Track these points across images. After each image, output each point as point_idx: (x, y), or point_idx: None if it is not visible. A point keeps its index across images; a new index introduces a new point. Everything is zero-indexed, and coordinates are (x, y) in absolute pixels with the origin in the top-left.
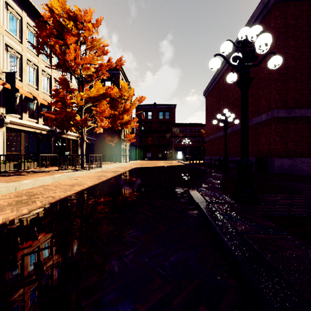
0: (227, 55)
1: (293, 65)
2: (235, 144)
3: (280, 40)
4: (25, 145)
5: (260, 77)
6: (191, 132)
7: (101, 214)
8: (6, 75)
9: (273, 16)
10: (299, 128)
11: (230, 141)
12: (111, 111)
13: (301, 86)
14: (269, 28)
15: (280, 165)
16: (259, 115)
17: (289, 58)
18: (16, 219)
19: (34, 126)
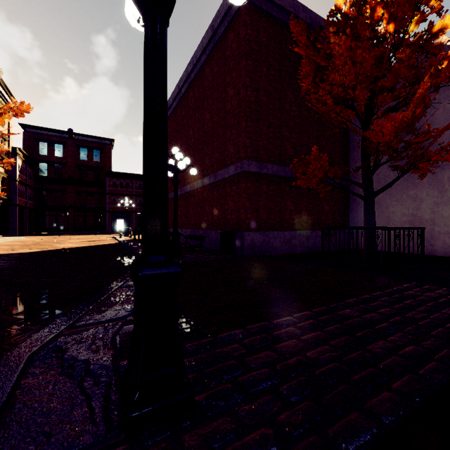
0: (185, 69)
1: (266, 102)
2: (196, 209)
3: (251, 60)
4: None
5: (228, 111)
6: (140, 189)
7: None
8: None
9: (243, 21)
10: (272, 191)
11: (190, 204)
12: None
13: (273, 134)
14: (238, 38)
15: (251, 243)
16: (226, 167)
17: (261, 90)
18: None
19: None
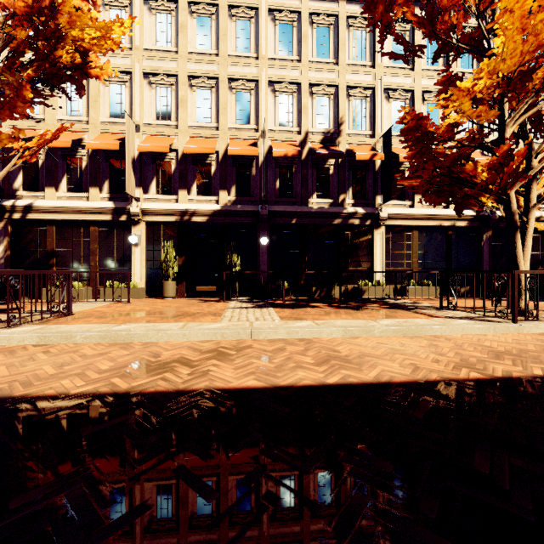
0: None
1: None
2: None
3: None
4: (419, 254)
5: None
6: None
7: None
8: (382, 140)
9: None
10: None
11: None
12: None
13: None
14: None
15: None
16: None
17: None
18: (30, 399)
19: (436, 215)
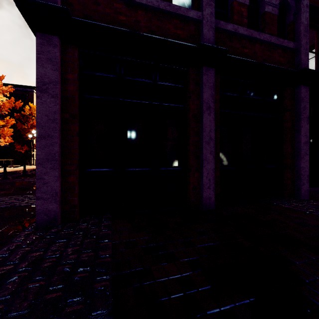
0: None
1: None
2: None
3: None
4: None
5: None
6: None
7: None
8: None
9: None
10: None
11: None
12: (21, 125)
13: None
14: None
15: None
16: None
17: None
18: None
19: None
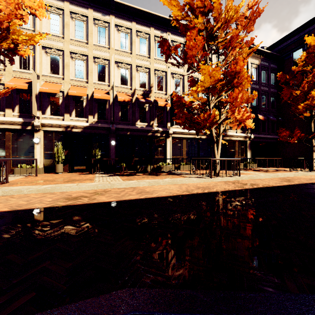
0: None
1: None
2: None
3: None
4: (186, 150)
5: None
6: None
7: (12, 234)
8: (170, 97)
9: None
10: None
11: None
12: (288, 92)
13: None
14: None
15: None
16: None
17: None
18: (27, 209)
19: (193, 133)
